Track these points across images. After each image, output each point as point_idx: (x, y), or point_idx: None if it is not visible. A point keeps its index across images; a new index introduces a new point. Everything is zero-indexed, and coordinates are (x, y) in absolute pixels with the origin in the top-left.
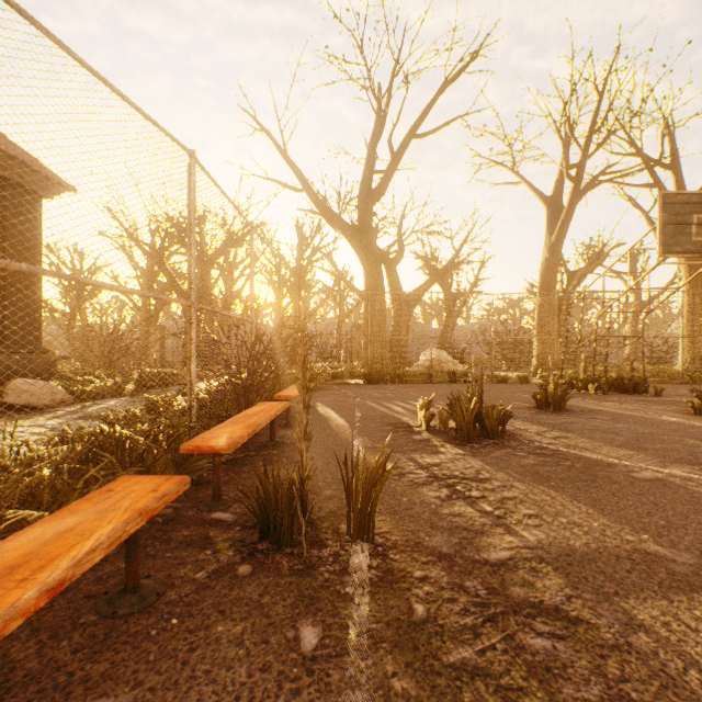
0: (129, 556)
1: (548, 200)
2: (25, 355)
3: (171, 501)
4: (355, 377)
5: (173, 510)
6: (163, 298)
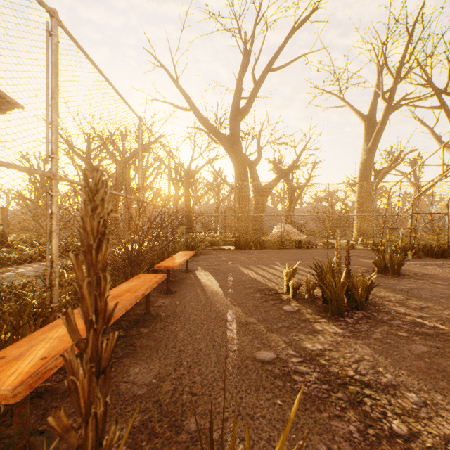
0: None
1: (366, 117)
2: None
3: None
4: (228, 244)
5: None
6: None
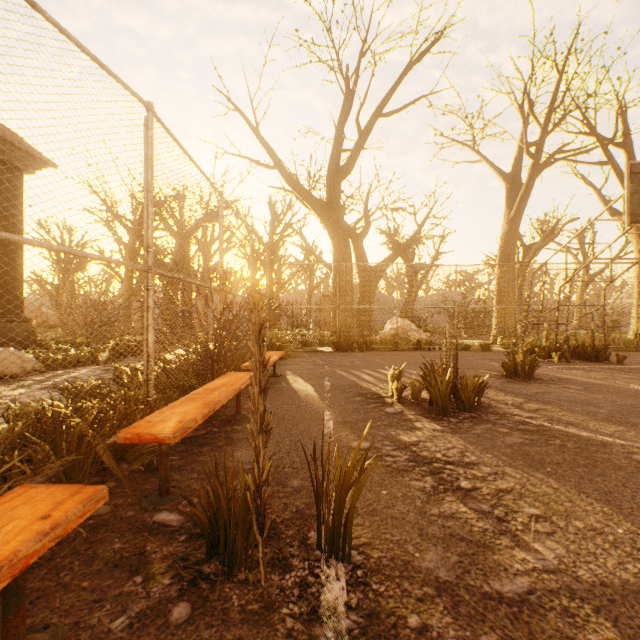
0: (7, 612)
1: (508, 176)
2: (6, 324)
3: (111, 495)
4: (324, 345)
5: (111, 509)
6: (113, 261)
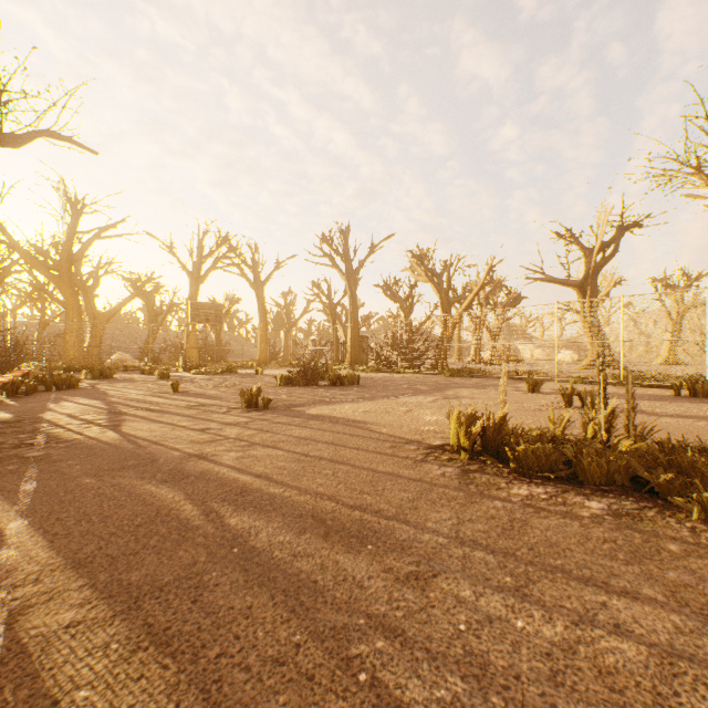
0: None
1: (191, 275)
2: None
3: None
4: (59, 370)
5: None
6: None
